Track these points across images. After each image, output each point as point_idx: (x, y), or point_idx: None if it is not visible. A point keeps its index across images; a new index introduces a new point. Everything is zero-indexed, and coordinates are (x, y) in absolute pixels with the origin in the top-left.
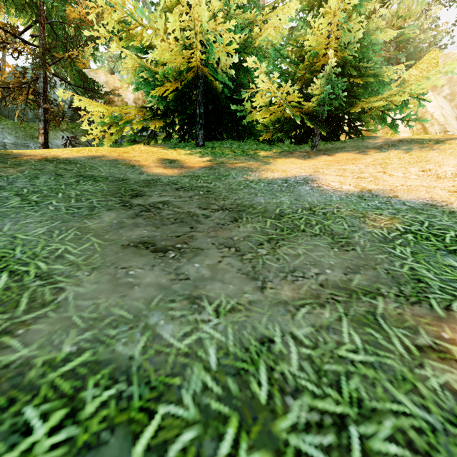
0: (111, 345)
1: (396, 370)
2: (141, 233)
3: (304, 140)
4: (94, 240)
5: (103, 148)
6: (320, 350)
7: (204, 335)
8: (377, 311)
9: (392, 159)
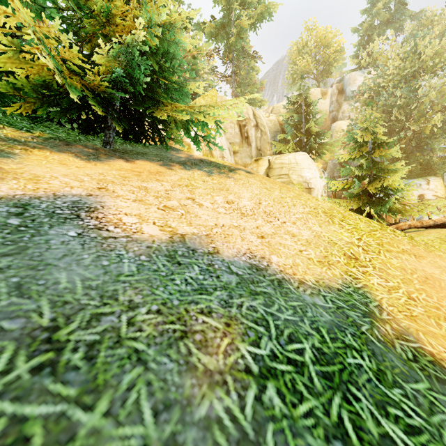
0: None
1: None
2: None
3: (94, 130)
4: None
5: None
6: None
7: None
8: None
9: (197, 181)
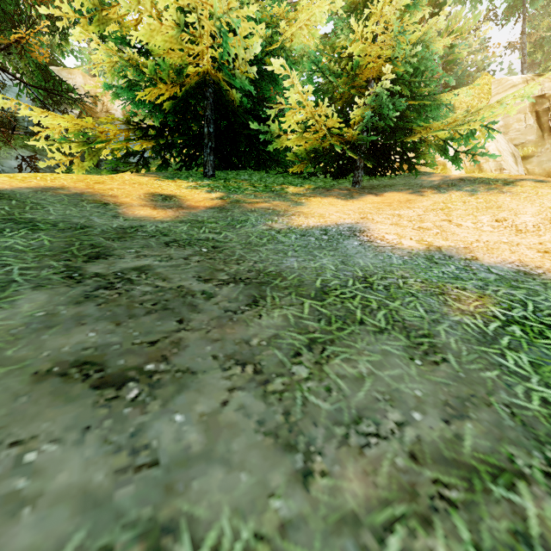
0: None
1: None
2: (84, 338)
3: (343, 173)
4: None
5: (66, 176)
6: None
7: None
8: (531, 530)
9: (455, 203)
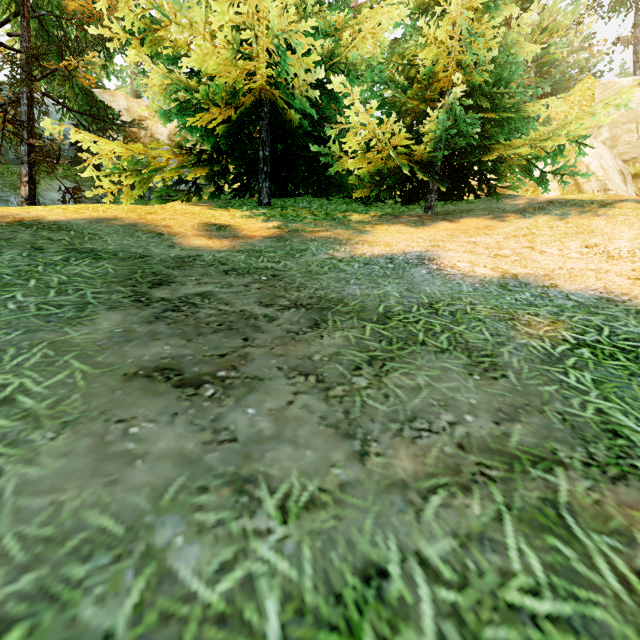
0: (71, 604)
1: (615, 634)
2: (161, 350)
3: (414, 198)
4: (76, 367)
5: (117, 207)
6: (473, 591)
7: (258, 566)
8: (559, 498)
9: (541, 229)
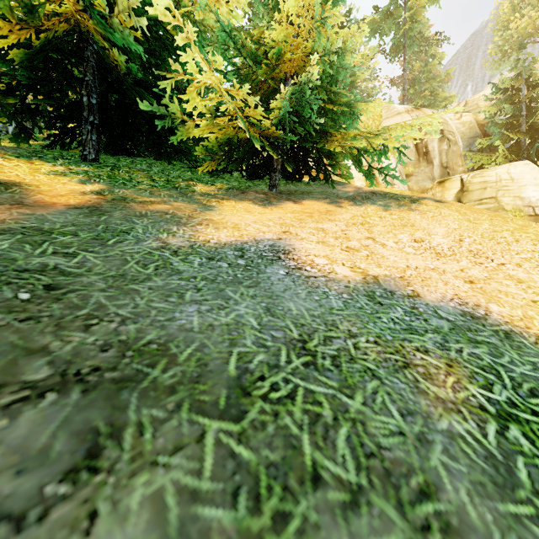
0: None
1: None
2: None
3: (259, 174)
4: None
5: None
6: None
7: None
8: None
9: (373, 218)
